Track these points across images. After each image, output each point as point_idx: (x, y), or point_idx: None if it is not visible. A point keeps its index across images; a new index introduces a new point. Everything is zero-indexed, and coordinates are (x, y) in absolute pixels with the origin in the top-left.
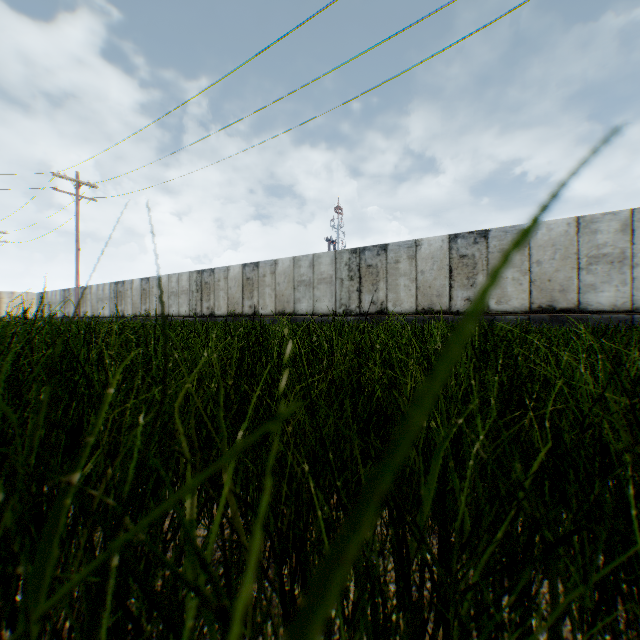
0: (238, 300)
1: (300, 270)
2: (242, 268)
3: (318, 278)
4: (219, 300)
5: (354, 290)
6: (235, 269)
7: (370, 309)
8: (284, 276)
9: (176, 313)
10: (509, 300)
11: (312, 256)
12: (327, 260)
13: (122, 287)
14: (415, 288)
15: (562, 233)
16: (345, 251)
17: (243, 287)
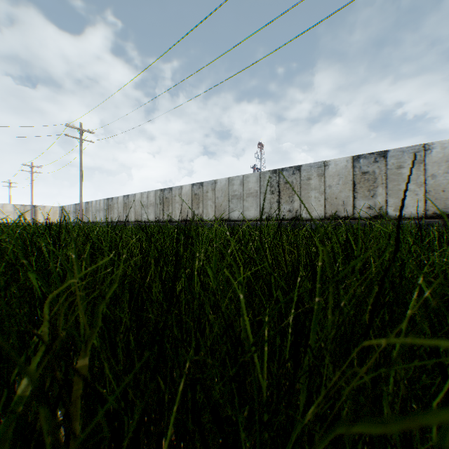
0: (188, 210)
1: (233, 187)
2: (191, 187)
3: (247, 193)
4: (175, 210)
5: (274, 201)
6: (186, 187)
7: (287, 216)
8: (221, 192)
9: (146, 219)
10: (405, 208)
11: (242, 176)
12: (253, 179)
13: (111, 202)
14: (323, 199)
15: None
16: (267, 172)
17: (192, 200)
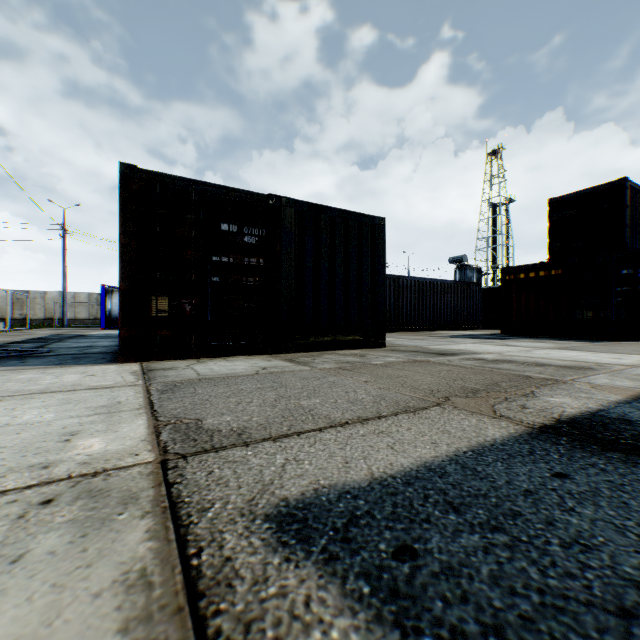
0: None
1: None
2: None
3: None
4: None
5: None
6: None
7: None
8: None
9: None
10: (39, 315)
11: None
12: None
13: None
14: None
15: (57, 296)
16: None
17: None
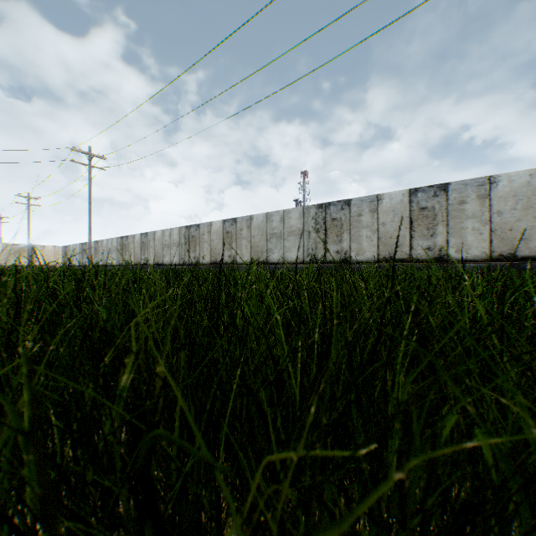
0: (219, 251)
1: (272, 224)
2: (222, 223)
3: (288, 231)
4: (203, 251)
5: (320, 241)
6: (217, 224)
7: (335, 258)
8: (258, 229)
9: (168, 262)
10: (469, 249)
11: (283, 212)
12: (296, 215)
13: (126, 241)
14: (377, 238)
15: (524, 184)
16: (312, 206)
17: (223, 239)
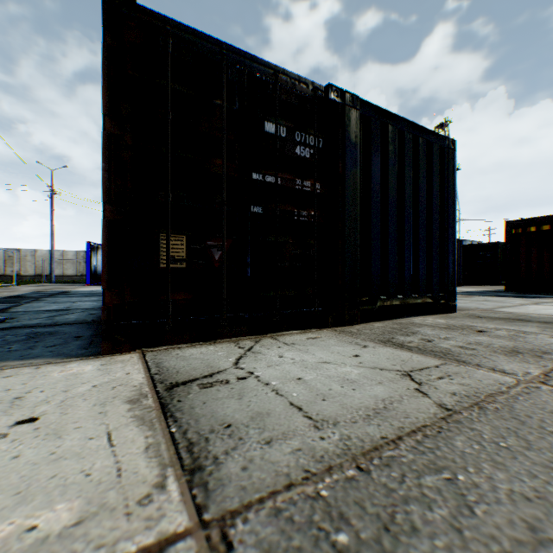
0: None
1: None
2: None
3: None
4: None
5: None
6: None
7: None
8: None
9: None
10: (29, 272)
11: None
12: None
13: None
14: None
15: (46, 254)
16: None
17: None
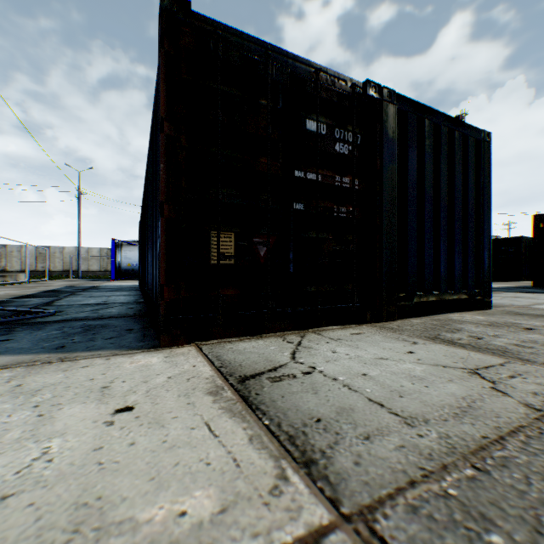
0: None
1: None
2: None
3: None
4: None
5: None
6: None
7: None
8: None
9: None
10: (58, 268)
11: None
12: None
13: None
14: (22, 262)
15: (73, 250)
16: None
17: None
